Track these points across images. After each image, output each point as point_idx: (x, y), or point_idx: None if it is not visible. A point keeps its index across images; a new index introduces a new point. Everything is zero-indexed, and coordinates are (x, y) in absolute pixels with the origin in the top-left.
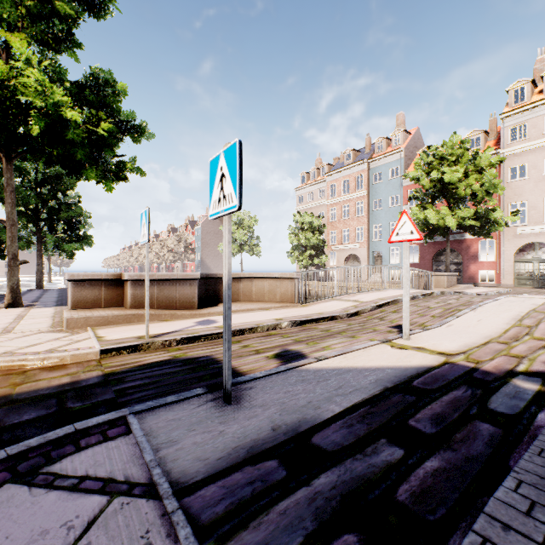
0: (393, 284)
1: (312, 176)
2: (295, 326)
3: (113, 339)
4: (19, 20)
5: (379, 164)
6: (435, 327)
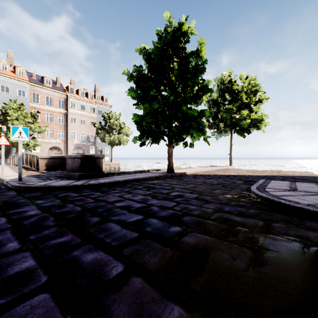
0: None
1: None
2: None
3: None
4: None
5: None
6: None
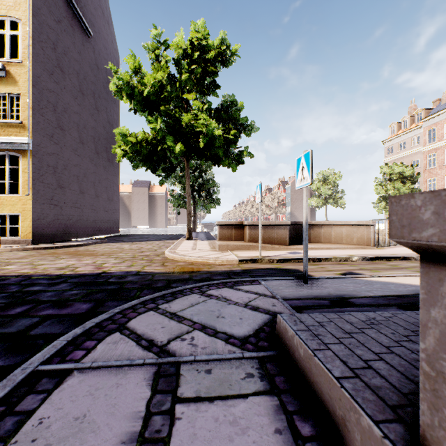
0: None
1: (403, 125)
2: (364, 261)
3: (242, 256)
4: (193, 87)
5: None
6: None
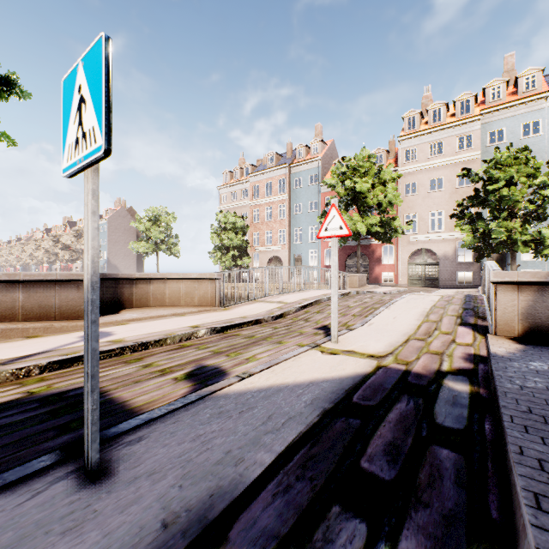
0: (315, 285)
1: (235, 175)
2: (214, 334)
3: None
4: None
5: (300, 170)
6: (359, 326)
